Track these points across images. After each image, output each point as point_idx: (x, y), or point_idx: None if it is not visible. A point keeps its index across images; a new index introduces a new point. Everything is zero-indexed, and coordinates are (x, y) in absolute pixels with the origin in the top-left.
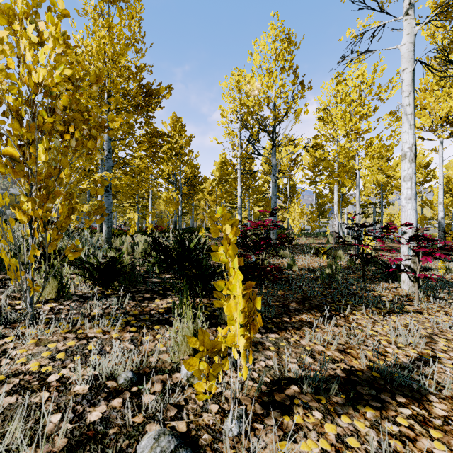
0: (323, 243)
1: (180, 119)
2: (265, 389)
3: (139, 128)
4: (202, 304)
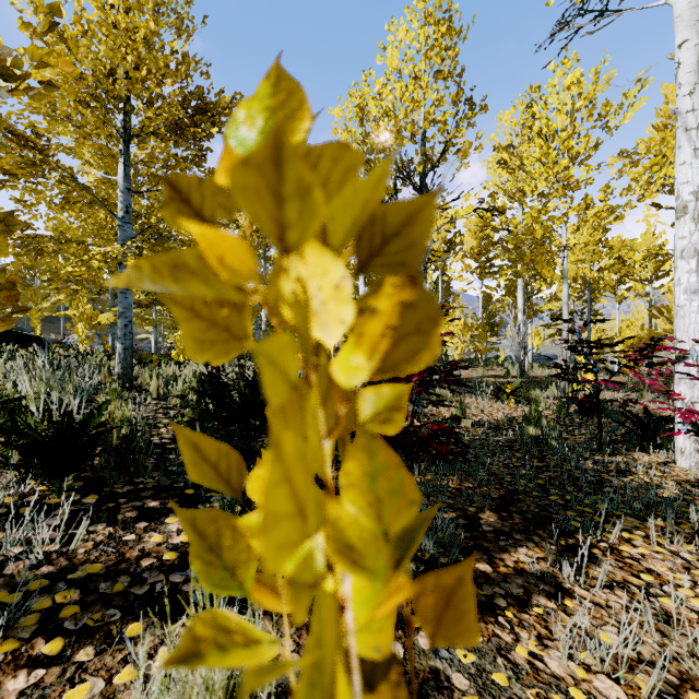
0: (500, 376)
1: None
2: None
3: (182, 170)
4: None
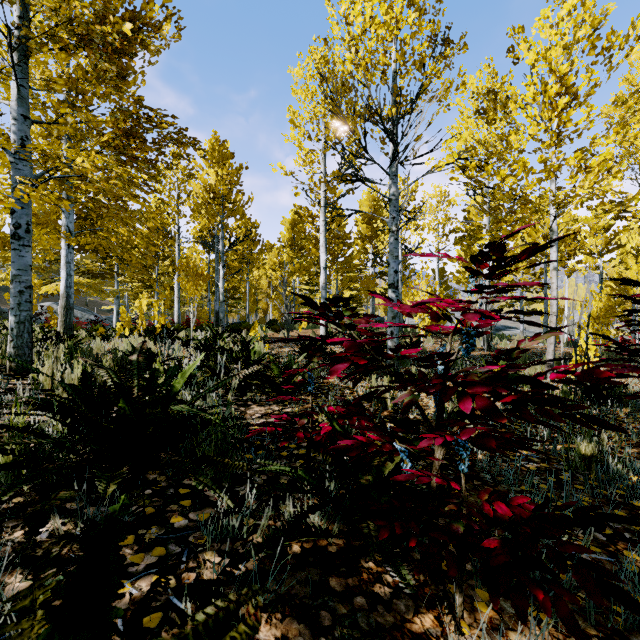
0: None
1: (226, 144)
2: None
3: (100, 98)
4: None
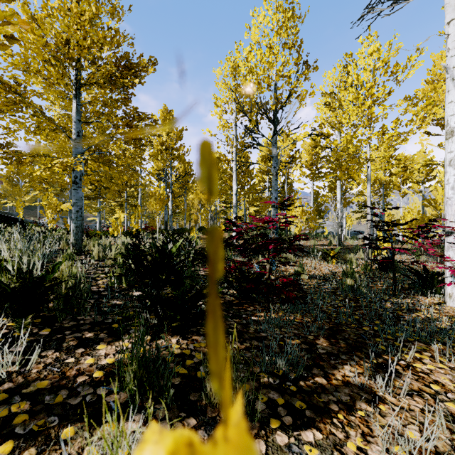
0: (325, 245)
1: (172, 113)
2: None
3: (115, 108)
4: (177, 351)
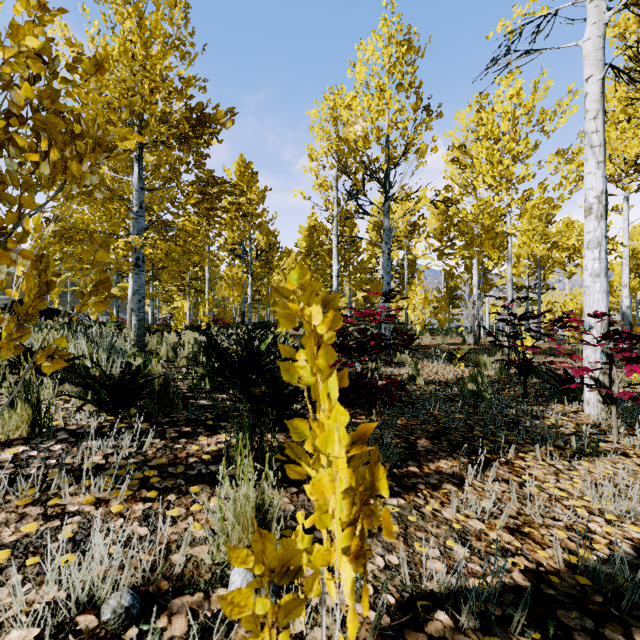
0: (457, 344)
1: (251, 165)
2: (388, 623)
3: (185, 172)
4: (275, 444)
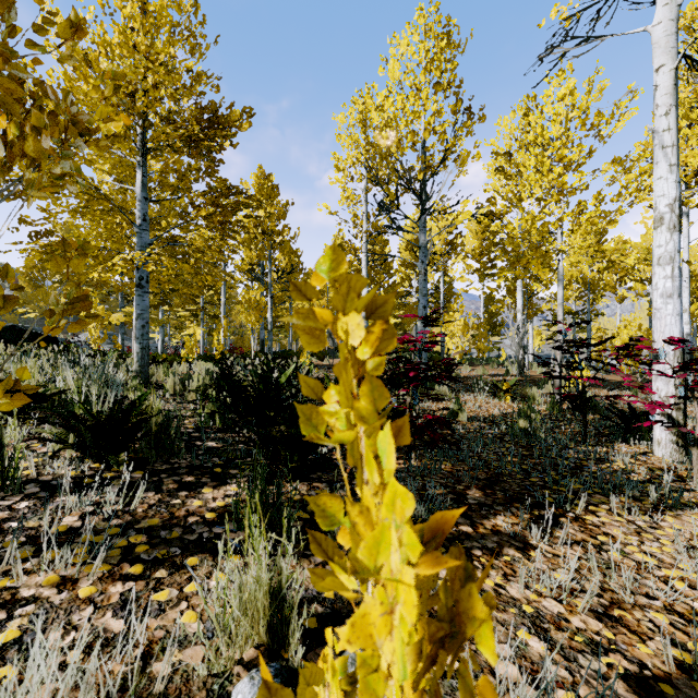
0: (500, 375)
1: (271, 178)
2: None
3: (196, 180)
4: (296, 497)
